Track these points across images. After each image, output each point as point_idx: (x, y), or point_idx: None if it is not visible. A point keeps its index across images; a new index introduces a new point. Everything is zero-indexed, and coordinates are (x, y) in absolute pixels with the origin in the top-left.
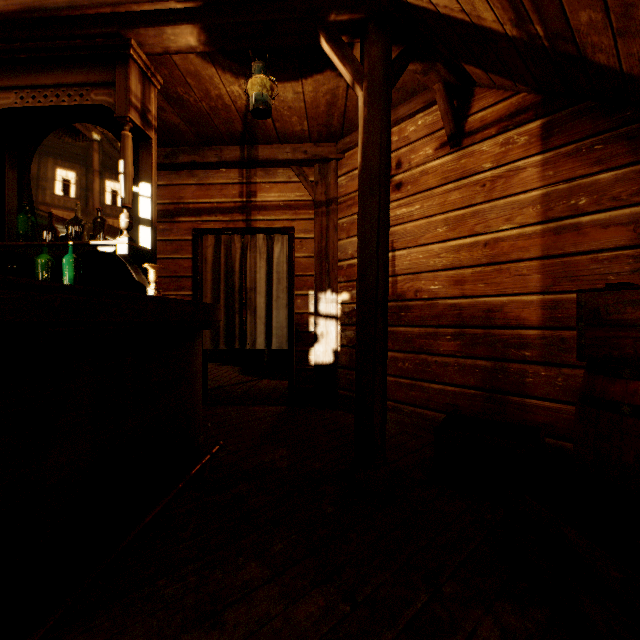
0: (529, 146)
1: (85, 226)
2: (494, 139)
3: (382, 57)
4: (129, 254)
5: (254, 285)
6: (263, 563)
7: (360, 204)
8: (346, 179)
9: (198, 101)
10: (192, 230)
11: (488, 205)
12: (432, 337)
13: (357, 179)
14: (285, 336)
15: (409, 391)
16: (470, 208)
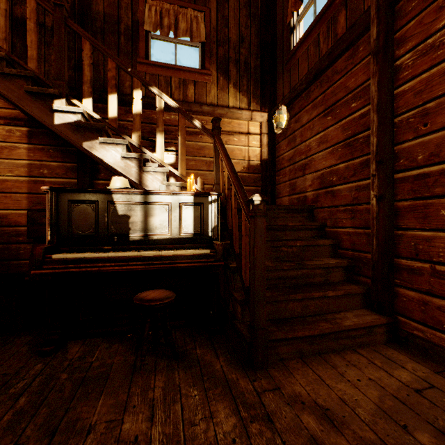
0: (22, 138)
1: None
2: (3, 126)
3: None
4: None
5: None
6: None
7: None
8: None
9: None
10: None
11: None
12: None
13: None
14: None
15: None
16: None
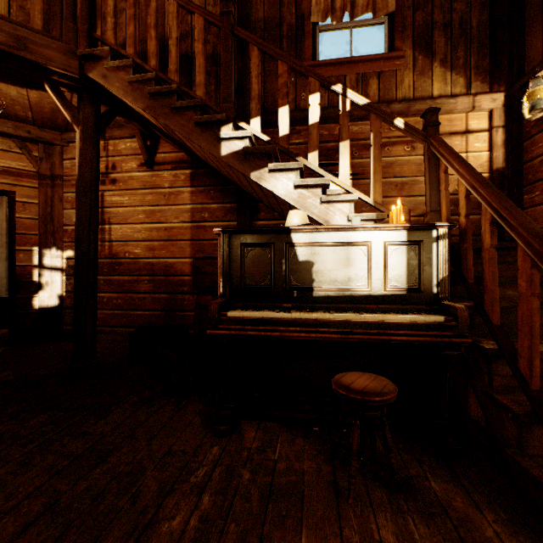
0: (186, 181)
1: None
2: (170, 172)
3: (93, 115)
4: None
5: None
6: (1, 417)
7: (77, 200)
8: (71, 163)
9: None
10: None
11: (167, 207)
12: (136, 282)
13: None
14: (5, 286)
15: (121, 318)
16: (158, 207)
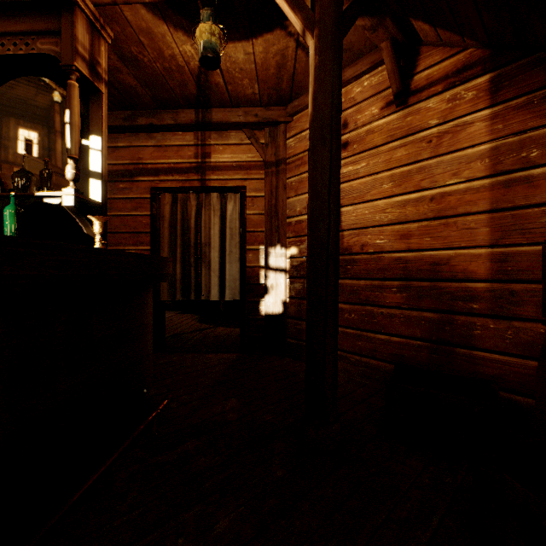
0: (477, 101)
1: (32, 178)
2: (440, 96)
3: (334, 3)
4: (75, 206)
5: (208, 240)
6: None
7: (311, 154)
8: (294, 141)
9: (152, 61)
10: (150, 189)
11: (434, 160)
12: (378, 289)
13: (305, 140)
14: (237, 288)
15: (355, 341)
16: (416, 164)
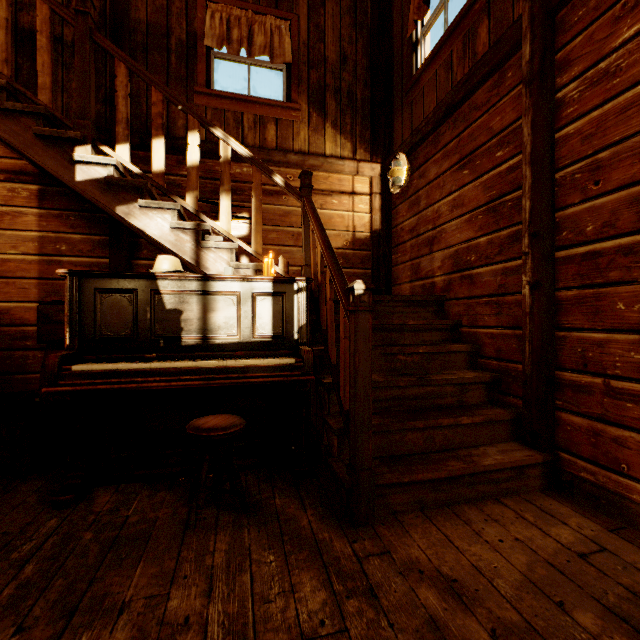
0: (31, 200)
1: None
2: (3, 183)
3: None
4: None
5: None
6: None
7: None
8: None
9: None
10: None
11: None
12: None
13: None
14: None
15: None
16: None
